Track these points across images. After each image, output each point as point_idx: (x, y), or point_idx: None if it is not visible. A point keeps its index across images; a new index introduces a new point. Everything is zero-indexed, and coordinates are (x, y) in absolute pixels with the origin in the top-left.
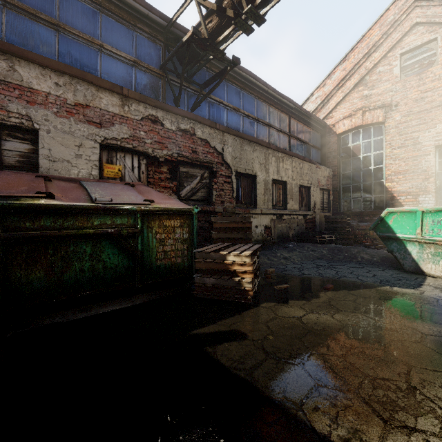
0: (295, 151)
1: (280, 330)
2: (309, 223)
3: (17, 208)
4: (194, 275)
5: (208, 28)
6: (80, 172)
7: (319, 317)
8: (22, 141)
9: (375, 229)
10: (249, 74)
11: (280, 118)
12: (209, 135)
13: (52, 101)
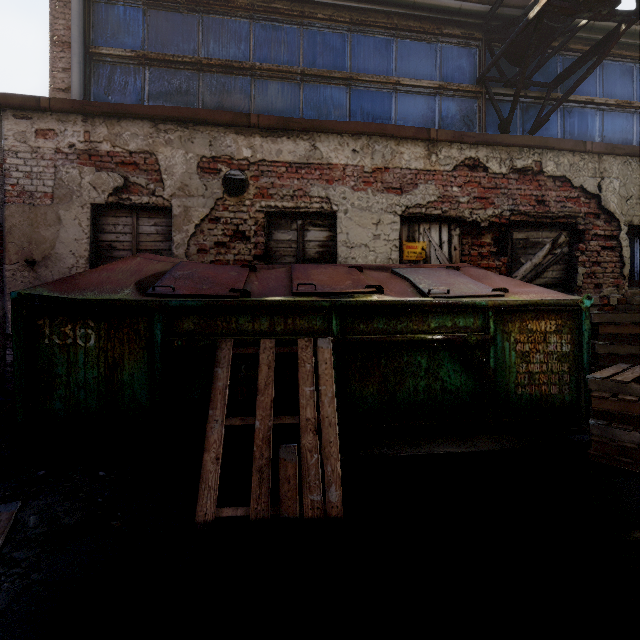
0: None
1: None
2: None
3: (353, 307)
4: (590, 420)
5: None
6: (378, 257)
7: None
8: (321, 228)
9: None
10: None
11: None
12: (570, 166)
13: (349, 174)
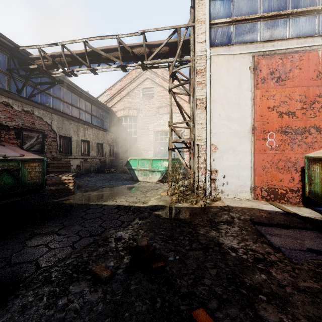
0: (95, 123)
1: (84, 197)
2: (103, 163)
3: None
4: (46, 186)
5: (45, 63)
6: None
7: (97, 193)
8: None
9: (126, 165)
10: (67, 80)
11: (86, 105)
12: (43, 114)
13: None
